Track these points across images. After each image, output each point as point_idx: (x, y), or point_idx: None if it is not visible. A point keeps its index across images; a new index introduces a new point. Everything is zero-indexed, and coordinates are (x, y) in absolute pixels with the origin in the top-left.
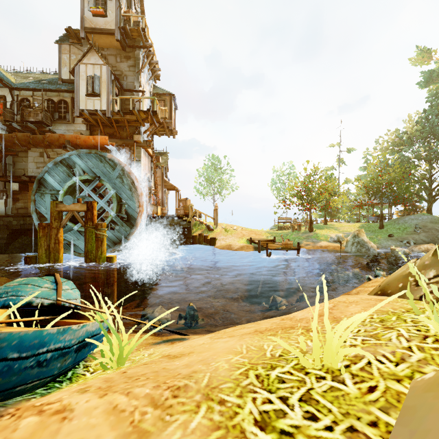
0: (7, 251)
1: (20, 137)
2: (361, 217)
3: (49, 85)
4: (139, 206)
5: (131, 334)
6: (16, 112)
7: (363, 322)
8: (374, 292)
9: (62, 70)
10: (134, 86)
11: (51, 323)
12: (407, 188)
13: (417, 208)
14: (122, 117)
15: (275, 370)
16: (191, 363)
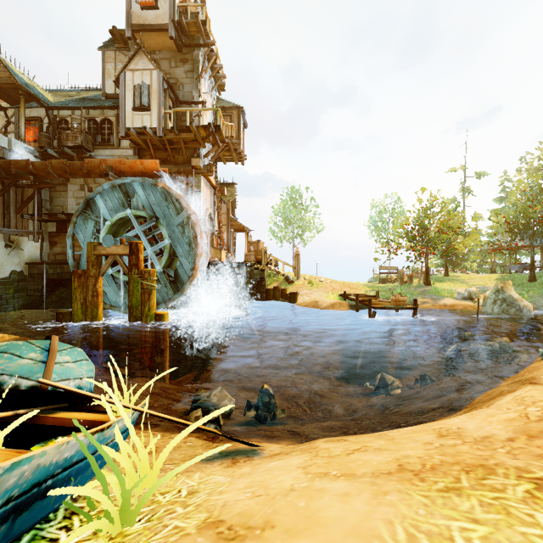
0: (42, 305)
1: (55, 165)
2: (496, 267)
3: (90, 102)
4: (197, 249)
5: (171, 434)
6: (53, 136)
7: None
8: None
9: (107, 84)
10: (193, 97)
11: (4, 431)
12: None
13: None
14: (177, 136)
15: None
16: None
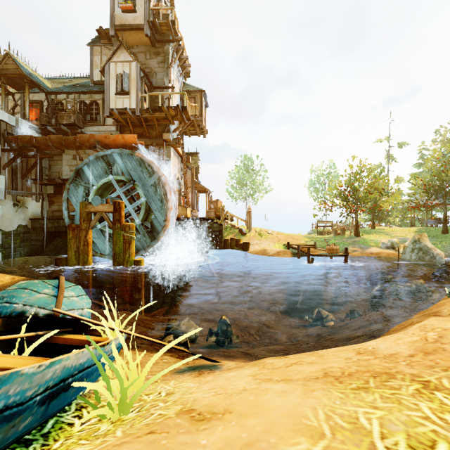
0: (43, 253)
1: (54, 139)
2: (415, 221)
3: (81, 88)
4: (168, 207)
5: (150, 354)
6: (51, 116)
7: None
8: None
9: (94, 73)
10: (164, 83)
11: (33, 345)
12: None
13: None
14: (151, 115)
15: None
16: None
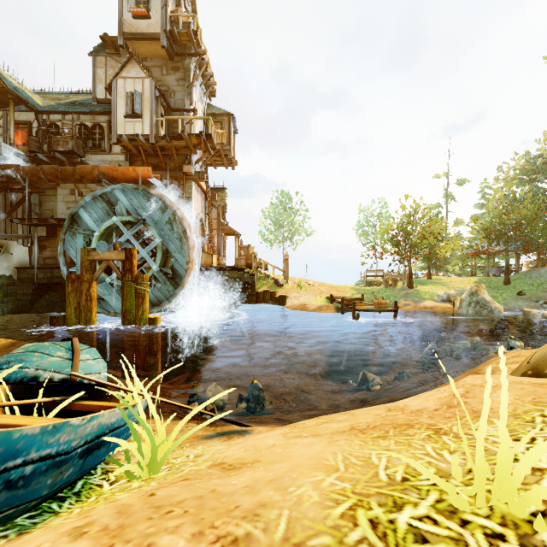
0: (32, 310)
1: (47, 170)
2: (477, 270)
3: (81, 107)
4: (189, 255)
5: (174, 421)
6: (42, 140)
7: (532, 423)
8: (520, 371)
9: (97, 88)
10: (184, 105)
11: (57, 408)
12: (544, 229)
13: None
14: (169, 143)
15: (403, 511)
16: (257, 485)
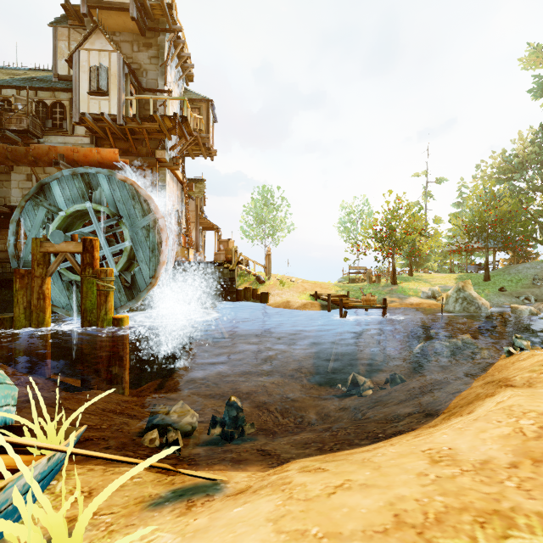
0: None
1: None
2: (454, 267)
3: (39, 82)
4: (162, 247)
5: (115, 468)
6: None
7: None
8: None
9: (59, 64)
10: (157, 85)
11: None
12: (524, 226)
13: (528, 254)
14: (139, 125)
15: None
16: None
